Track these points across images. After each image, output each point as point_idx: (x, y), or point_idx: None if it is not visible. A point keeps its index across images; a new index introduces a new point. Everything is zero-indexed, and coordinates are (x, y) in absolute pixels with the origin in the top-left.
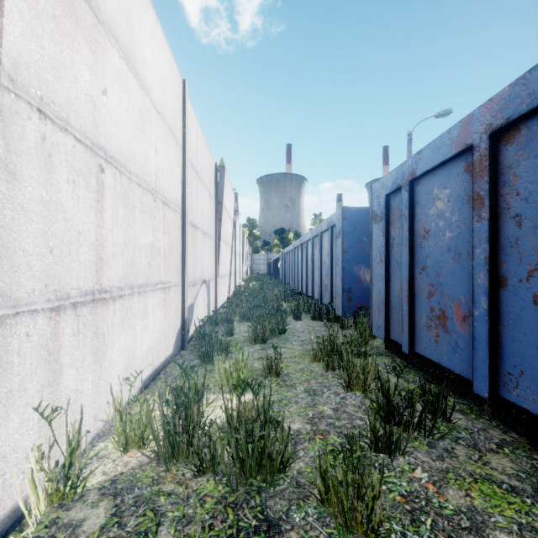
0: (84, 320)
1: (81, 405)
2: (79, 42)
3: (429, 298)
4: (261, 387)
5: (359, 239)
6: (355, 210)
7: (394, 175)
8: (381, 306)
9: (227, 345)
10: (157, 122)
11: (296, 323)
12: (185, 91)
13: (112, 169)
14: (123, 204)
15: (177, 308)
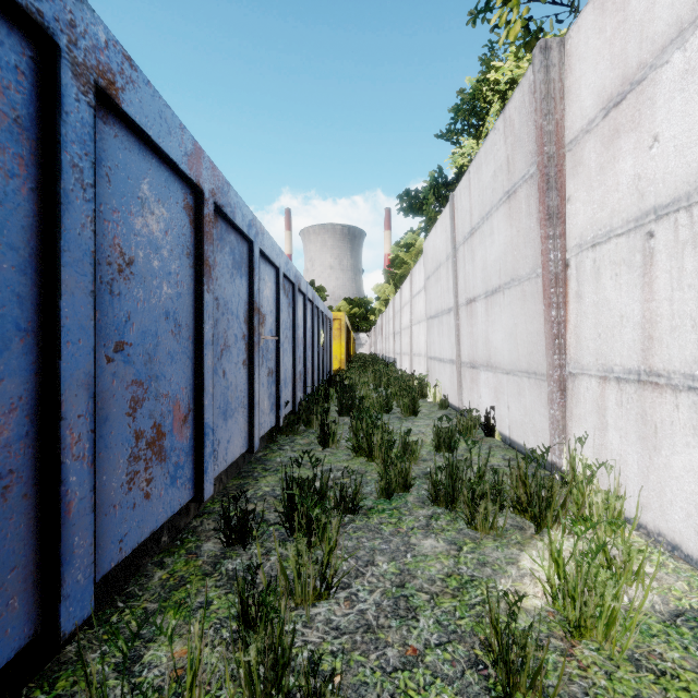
0: (628, 397)
1: (569, 440)
2: (621, 147)
3: (135, 412)
4: (455, 445)
5: None
6: None
7: None
8: None
9: None
10: None
11: None
12: None
13: (670, 219)
14: (697, 250)
15: None
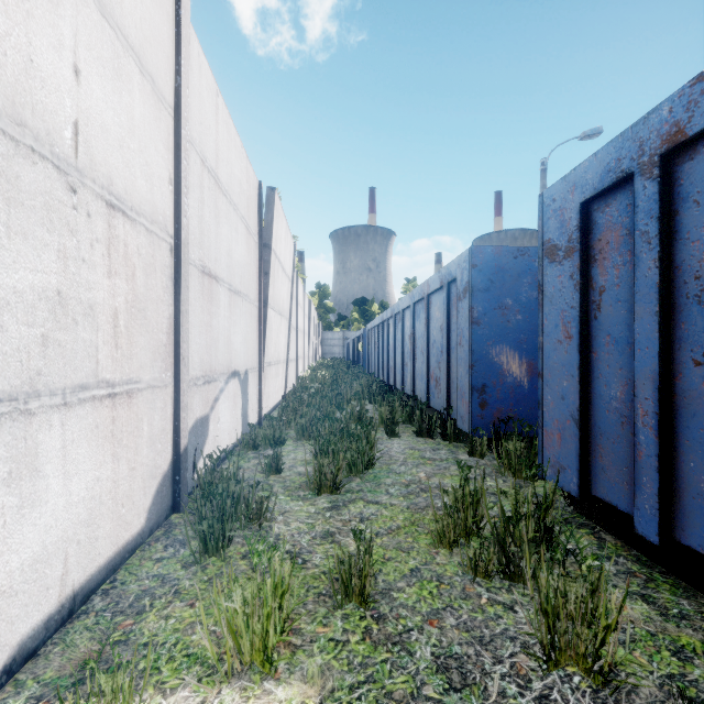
0: None
1: None
2: None
3: None
4: None
5: (499, 301)
6: (492, 252)
7: (609, 154)
8: (568, 426)
9: (260, 506)
10: (82, 8)
11: (390, 442)
12: (180, 2)
13: None
14: None
15: (160, 433)
